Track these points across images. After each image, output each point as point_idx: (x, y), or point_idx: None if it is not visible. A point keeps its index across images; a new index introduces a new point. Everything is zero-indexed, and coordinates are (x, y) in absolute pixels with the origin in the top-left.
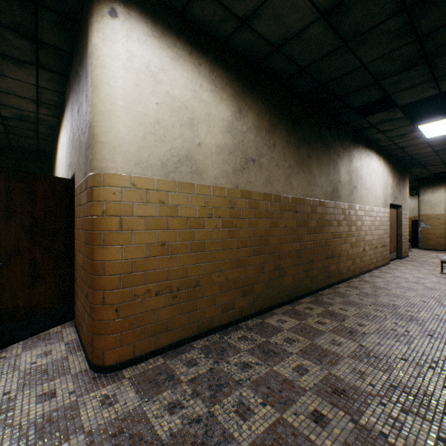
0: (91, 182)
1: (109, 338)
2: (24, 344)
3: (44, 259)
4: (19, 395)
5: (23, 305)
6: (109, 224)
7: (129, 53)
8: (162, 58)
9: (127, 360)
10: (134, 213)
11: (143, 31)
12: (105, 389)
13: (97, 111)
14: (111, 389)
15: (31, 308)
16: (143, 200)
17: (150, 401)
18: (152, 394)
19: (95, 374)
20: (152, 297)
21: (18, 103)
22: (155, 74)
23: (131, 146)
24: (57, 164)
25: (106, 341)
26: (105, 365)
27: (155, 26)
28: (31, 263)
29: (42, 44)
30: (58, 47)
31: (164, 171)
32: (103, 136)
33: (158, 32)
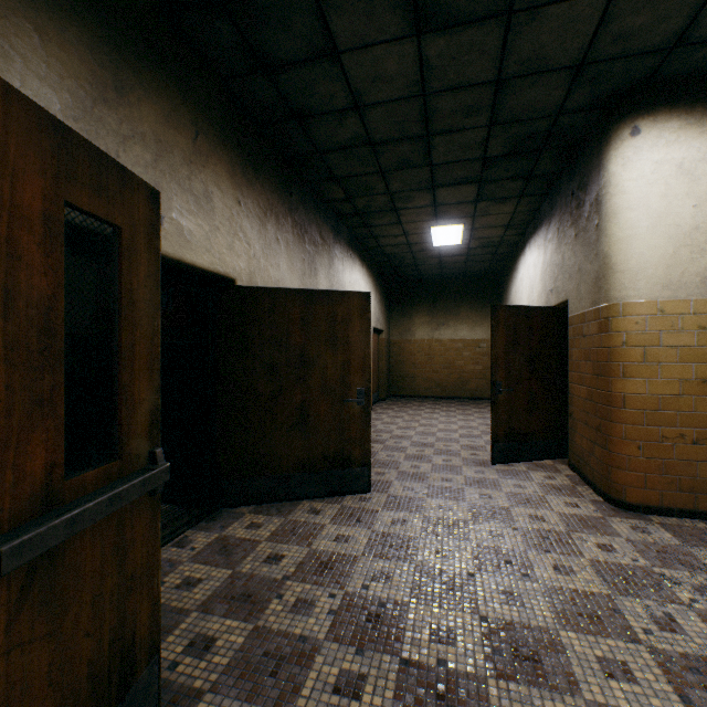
0: (606, 313)
1: (629, 475)
2: (524, 465)
3: (537, 389)
4: (546, 496)
5: (523, 429)
6: (629, 356)
7: (653, 164)
8: (702, 145)
9: (651, 506)
10: (661, 343)
11: (673, 128)
12: (630, 520)
13: (615, 240)
14: (638, 523)
15: (528, 434)
16: (672, 327)
17: (695, 548)
18: (697, 544)
19: (613, 507)
20: (685, 445)
21: (488, 233)
22: (690, 172)
23: (656, 268)
24: (514, 285)
25: (625, 477)
26: (624, 501)
27: (691, 111)
28: (528, 392)
29: (532, 177)
30: (548, 173)
31: (705, 287)
32: (622, 265)
33: (695, 116)
